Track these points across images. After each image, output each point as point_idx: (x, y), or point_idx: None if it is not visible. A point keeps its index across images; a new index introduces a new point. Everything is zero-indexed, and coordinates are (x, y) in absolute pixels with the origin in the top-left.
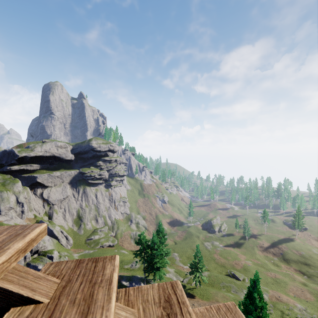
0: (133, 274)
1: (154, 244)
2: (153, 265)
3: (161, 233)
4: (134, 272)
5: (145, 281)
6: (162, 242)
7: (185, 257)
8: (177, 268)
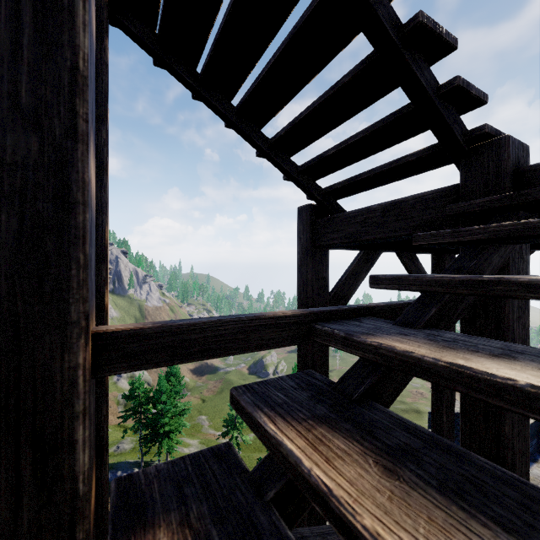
0: (120, 460)
1: (159, 394)
2: (158, 429)
3: (174, 377)
4: (122, 457)
5: (142, 463)
6: (176, 390)
7: (218, 419)
8: (204, 438)
